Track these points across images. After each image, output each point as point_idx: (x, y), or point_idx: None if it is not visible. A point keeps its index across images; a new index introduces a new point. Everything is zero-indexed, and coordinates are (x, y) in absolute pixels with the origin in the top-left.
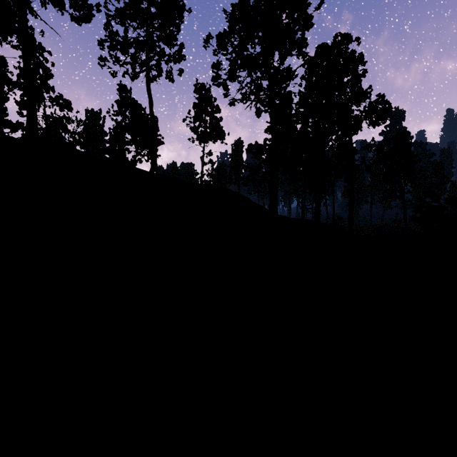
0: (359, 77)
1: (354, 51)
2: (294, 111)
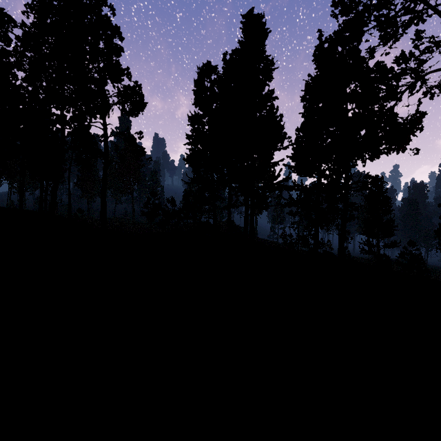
0: (118, 49)
1: (109, 19)
2: (13, 48)
